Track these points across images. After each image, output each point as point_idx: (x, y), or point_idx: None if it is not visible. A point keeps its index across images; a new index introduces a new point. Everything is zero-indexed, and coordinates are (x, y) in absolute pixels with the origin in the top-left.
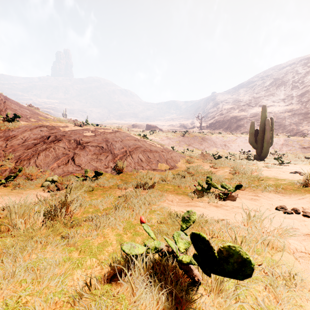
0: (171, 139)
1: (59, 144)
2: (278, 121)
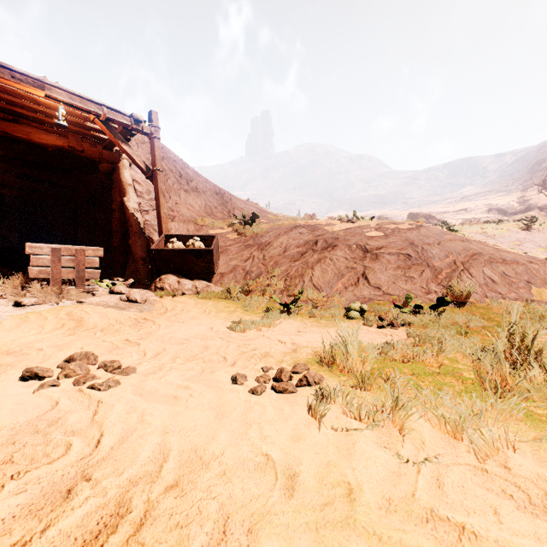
0: (496, 238)
1: (335, 252)
2: None
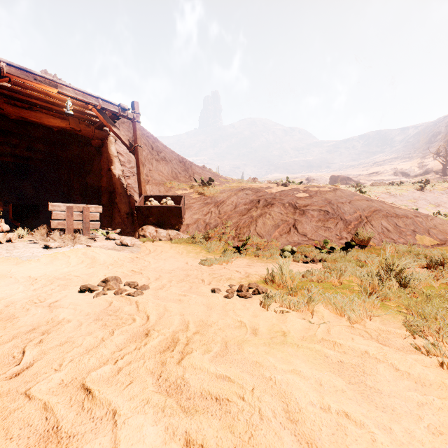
0: (397, 197)
1: (273, 208)
2: None
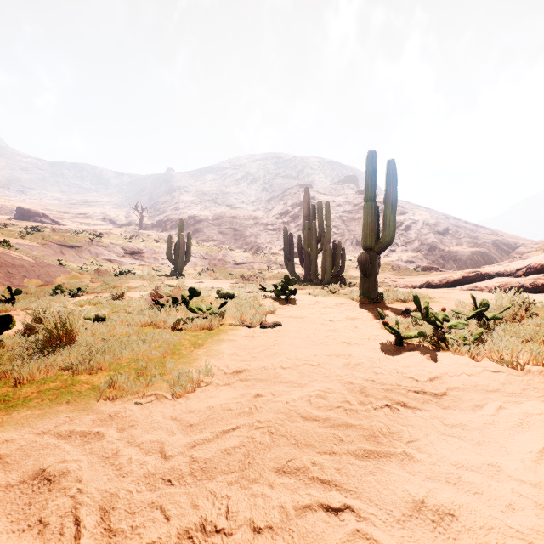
0: (65, 247)
1: None
2: (240, 229)
